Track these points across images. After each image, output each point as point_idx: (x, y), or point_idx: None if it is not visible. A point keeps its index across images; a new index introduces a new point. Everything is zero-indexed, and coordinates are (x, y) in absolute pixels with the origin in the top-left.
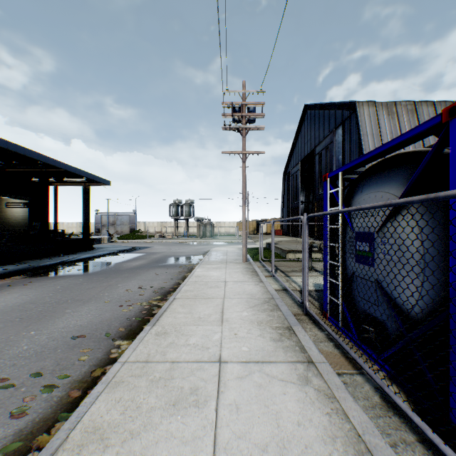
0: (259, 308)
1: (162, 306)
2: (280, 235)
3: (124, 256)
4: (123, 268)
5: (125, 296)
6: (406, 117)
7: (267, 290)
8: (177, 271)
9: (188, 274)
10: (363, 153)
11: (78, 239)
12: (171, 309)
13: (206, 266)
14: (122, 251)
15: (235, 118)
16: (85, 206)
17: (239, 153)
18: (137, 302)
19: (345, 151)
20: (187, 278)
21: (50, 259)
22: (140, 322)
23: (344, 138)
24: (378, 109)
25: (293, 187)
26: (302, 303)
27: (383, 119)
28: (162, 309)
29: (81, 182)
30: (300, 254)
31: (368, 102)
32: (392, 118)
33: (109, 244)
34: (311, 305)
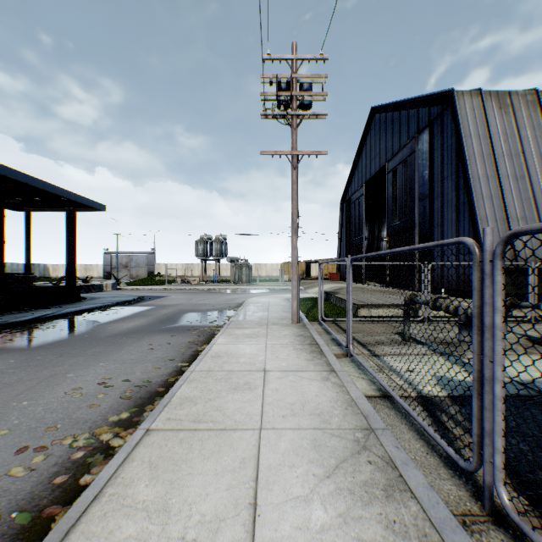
0: (352, 481)
1: (117, 449)
2: (336, 280)
3: (119, 312)
4: (104, 334)
5: (58, 408)
6: (525, 112)
7: (350, 397)
8: (187, 341)
9: (203, 348)
10: (465, 162)
11: (56, 287)
12: (117, 486)
13: (235, 331)
14: (122, 304)
15: (281, 101)
16: (70, 240)
17: (286, 154)
18: (71, 432)
19: (433, 163)
20: (195, 362)
21: (0, 318)
22: (19, 536)
23: (432, 145)
24: (485, 100)
25: (354, 218)
26: (470, 471)
27: (493, 114)
28: (92, 486)
29: (63, 205)
30: (377, 310)
31: (471, 91)
32: (505, 113)
33: (113, 291)
34: (529, 510)
